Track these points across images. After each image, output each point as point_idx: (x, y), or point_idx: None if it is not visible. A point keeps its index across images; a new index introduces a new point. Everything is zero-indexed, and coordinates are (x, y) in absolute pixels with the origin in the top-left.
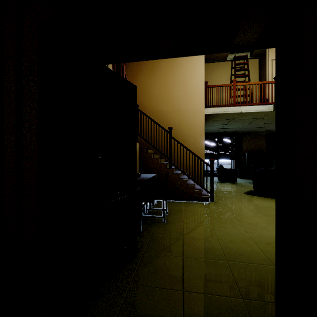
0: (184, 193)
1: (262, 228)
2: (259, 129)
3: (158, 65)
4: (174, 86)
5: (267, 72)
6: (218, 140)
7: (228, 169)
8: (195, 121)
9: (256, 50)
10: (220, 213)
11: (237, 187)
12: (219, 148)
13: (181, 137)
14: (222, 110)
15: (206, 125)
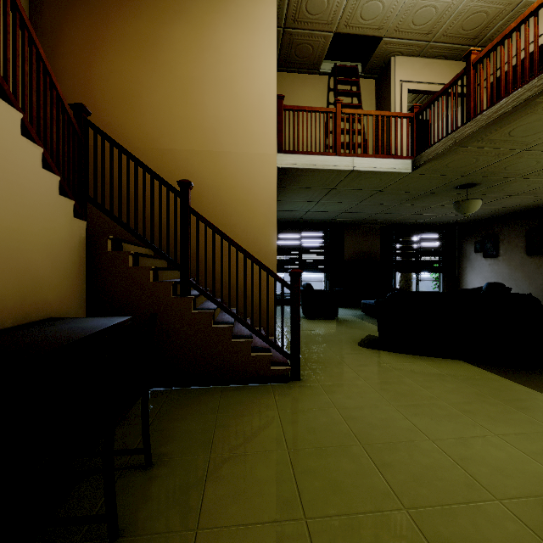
0: (224, 364)
1: (463, 498)
2: (373, 216)
3: (164, 34)
4: (205, 92)
5: (393, 103)
6: (301, 236)
7: (321, 292)
8: (256, 182)
9: (374, 58)
10: (322, 432)
11: (341, 329)
12: (304, 251)
13: (222, 218)
14: (315, 162)
15: (281, 201)
